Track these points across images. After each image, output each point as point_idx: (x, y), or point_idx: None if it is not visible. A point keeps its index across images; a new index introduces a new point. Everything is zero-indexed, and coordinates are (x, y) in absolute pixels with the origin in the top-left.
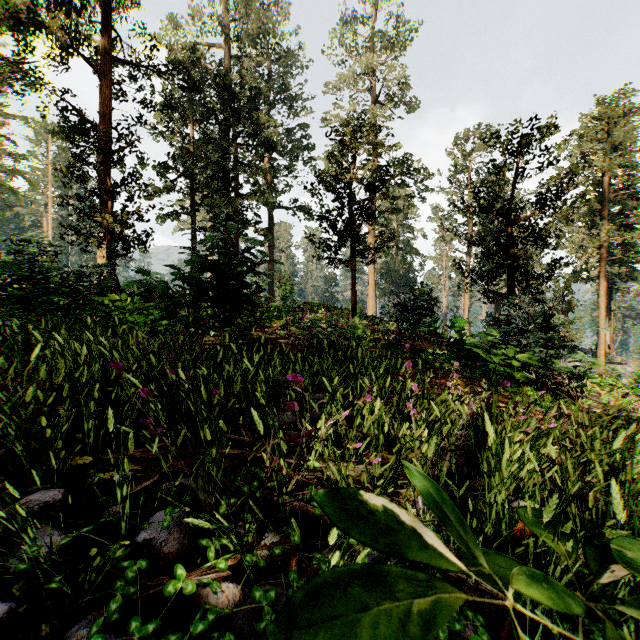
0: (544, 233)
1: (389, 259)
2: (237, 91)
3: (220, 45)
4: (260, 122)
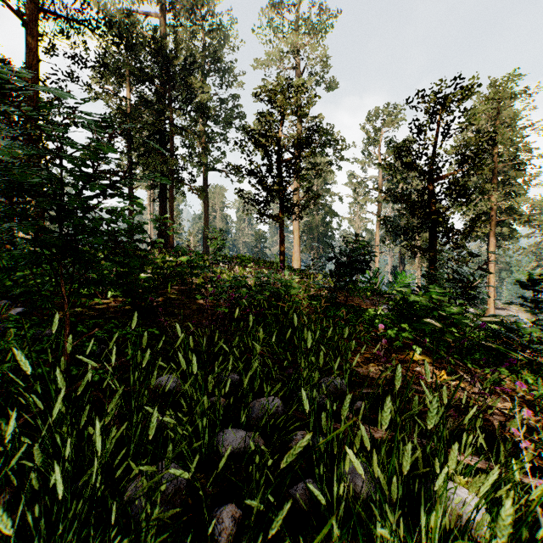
0: (469, 189)
1: (311, 219)
2: (171, 56)
3: (156, 15)
4: (194, 88)
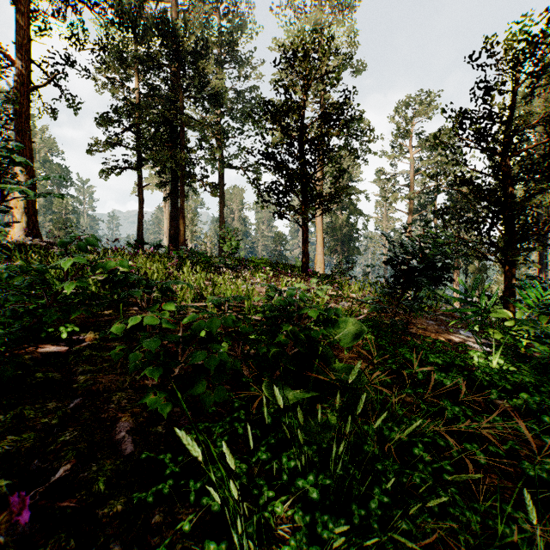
0: None
1: (334, 219)
2: (180, 36)
3: None
4: (206, 74)
